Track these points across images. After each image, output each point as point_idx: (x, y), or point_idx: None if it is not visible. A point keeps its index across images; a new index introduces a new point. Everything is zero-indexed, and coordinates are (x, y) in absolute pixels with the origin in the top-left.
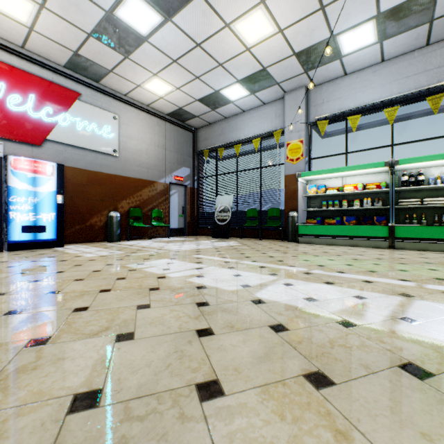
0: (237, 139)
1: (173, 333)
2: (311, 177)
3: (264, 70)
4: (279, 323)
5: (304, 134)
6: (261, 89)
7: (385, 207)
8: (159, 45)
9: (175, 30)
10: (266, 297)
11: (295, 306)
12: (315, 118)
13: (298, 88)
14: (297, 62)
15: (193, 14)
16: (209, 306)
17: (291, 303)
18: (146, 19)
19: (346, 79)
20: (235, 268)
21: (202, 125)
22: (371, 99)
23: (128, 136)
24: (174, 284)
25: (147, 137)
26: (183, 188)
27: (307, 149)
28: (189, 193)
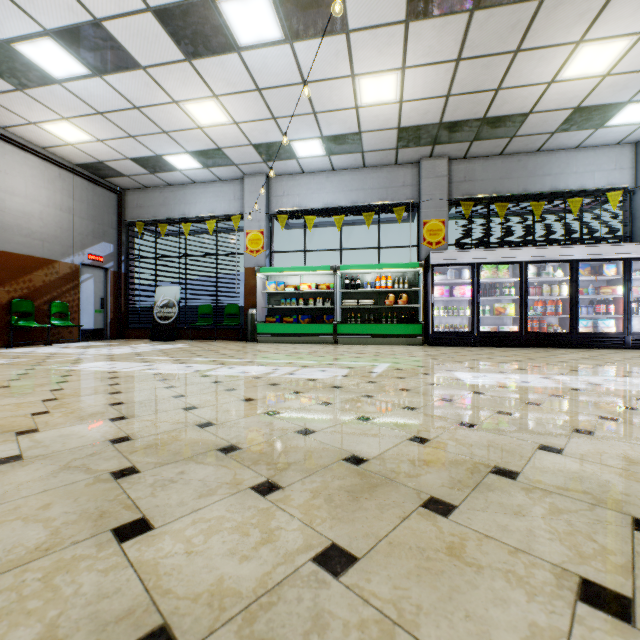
0: (186, 216)
1: (149, 389)
2: (271, 274)
3: (220, 150)
4: (218, 381)
5: (265, 225)
6: (216, 165)
7: (333, 306)
8: (78, 92)
9: (106, 87)
10: (213, 374)
11: (231, 375)
12: (276, 210)
13: (259, 174)
14: (256, 152)
15: (134, 81)
16: (170, 380)
17: (229, 374)
18: (64, 65)
19: (304, 177)
20: (187, 363)
21: (134, 187)
22: (325, 203)
23: (8, 190)
24: (131, 374)
25: (42, 195)
26: (103, 272)
27: (268, 241)
28: (112, 280)
